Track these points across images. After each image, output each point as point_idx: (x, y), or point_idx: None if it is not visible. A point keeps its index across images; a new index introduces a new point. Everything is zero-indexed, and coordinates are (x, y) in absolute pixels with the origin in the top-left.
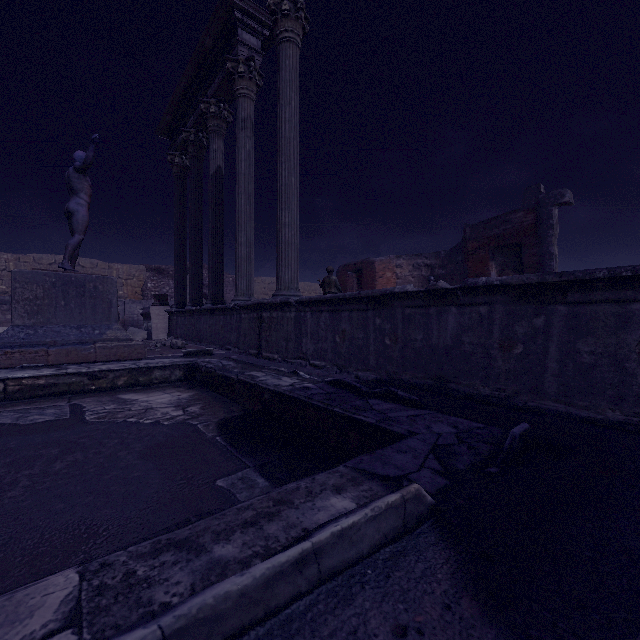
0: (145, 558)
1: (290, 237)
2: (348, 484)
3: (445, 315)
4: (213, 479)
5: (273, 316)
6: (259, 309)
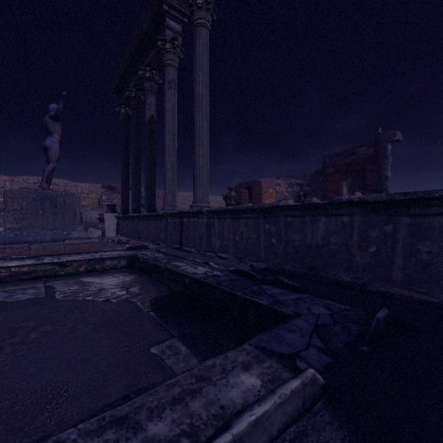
0: (91, 436)
1: (203, 165)
2: (253, 361)
3: (317, 222)
4: (148, 347)
5: (190, 221)
6: (180, 216)
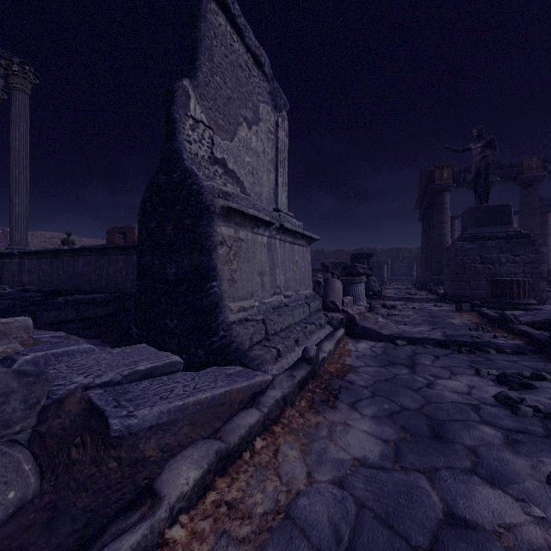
0: None
1: (20, 212)
2: None
3: (80, 260)
4: None
5: (5, 261)
6: None
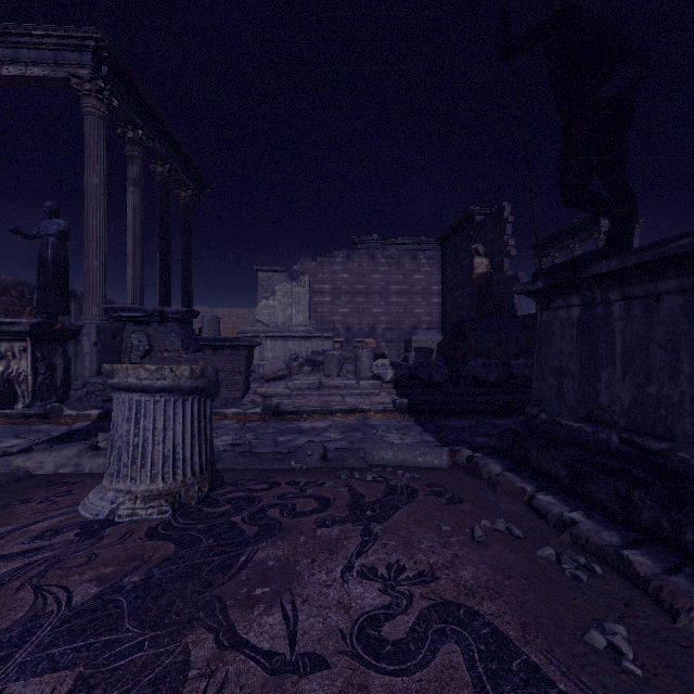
0: None
1: None
2: None
3: None
4: None
5: None
6: None
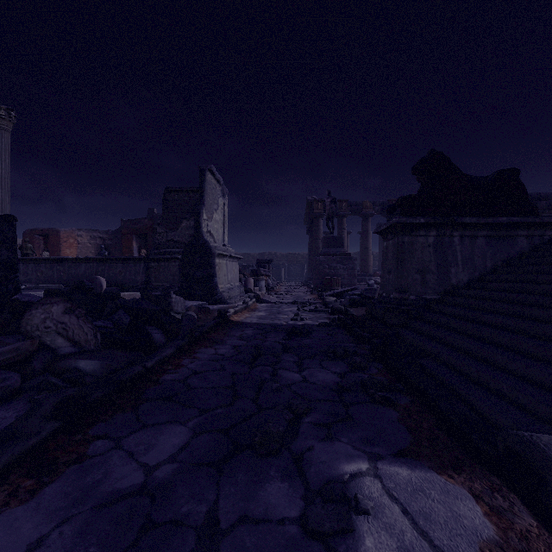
0: None
1: None
2: None
3: (82, 265)
4: None
5: None
6: None
